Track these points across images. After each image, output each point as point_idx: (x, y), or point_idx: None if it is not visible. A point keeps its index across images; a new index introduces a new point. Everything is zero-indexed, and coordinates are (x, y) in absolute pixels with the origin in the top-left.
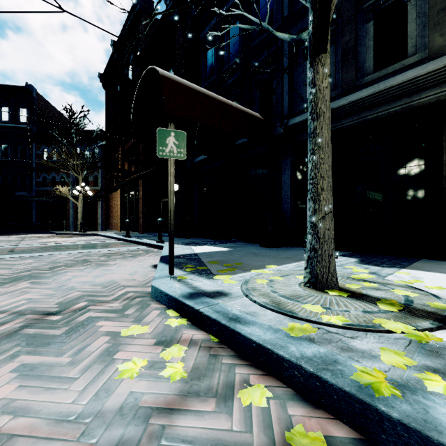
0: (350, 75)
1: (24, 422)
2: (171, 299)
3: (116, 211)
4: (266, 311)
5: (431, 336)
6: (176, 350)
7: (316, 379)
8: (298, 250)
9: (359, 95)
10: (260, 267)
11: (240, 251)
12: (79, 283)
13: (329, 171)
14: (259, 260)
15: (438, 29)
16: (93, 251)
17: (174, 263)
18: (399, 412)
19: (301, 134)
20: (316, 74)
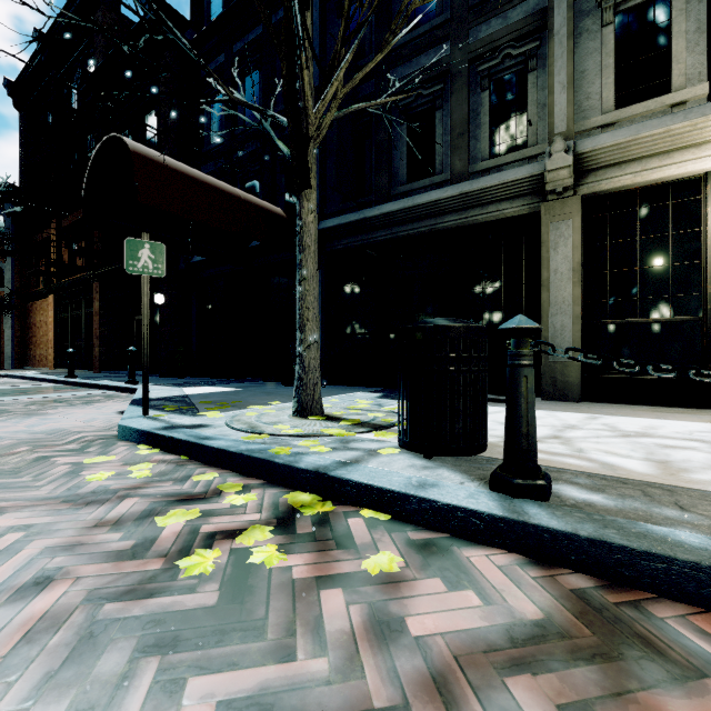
0: (384, 181)
1: (8, 503)
2: (143, 433)
3: (45, 334)
4: (239, 433)
5: (350, 434)
6: (145, 465)
7: (249, 458)
8: (327, 388)
9: (391, 207)
10: (263, 404)
11: (251, 391)
12: (7, 433)
13: (315, 302)
14: (267, 399)
15: (458, 154)
16: (10, 399)
17: (152, 405)
18: (285, 460)
19: (333, 243)
20: (302, 208)
